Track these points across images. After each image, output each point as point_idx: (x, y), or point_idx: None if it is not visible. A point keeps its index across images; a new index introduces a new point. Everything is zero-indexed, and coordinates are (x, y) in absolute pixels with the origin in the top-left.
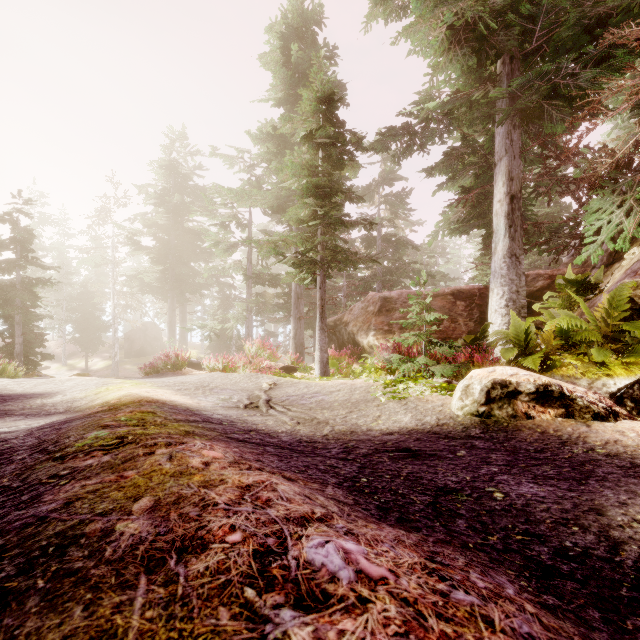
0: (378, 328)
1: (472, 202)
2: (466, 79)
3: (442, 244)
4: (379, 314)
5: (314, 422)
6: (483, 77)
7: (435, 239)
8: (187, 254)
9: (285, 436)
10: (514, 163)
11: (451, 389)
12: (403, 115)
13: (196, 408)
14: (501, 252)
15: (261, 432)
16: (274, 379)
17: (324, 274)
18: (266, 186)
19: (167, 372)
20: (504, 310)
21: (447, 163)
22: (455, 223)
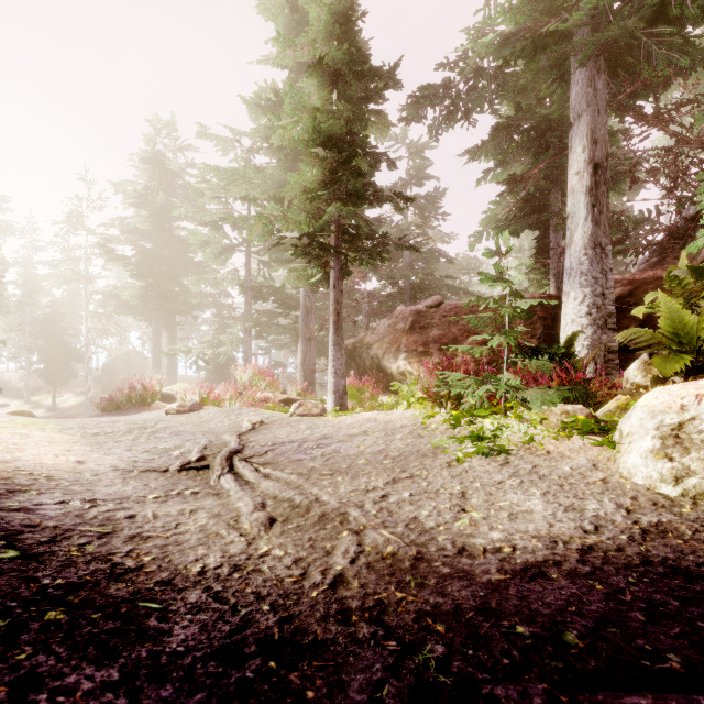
0: (410, 349)
1: (525, 194)
2: (531, 11)
3: (476, 261)
4: (411, 332)
5: (312, 515)
6: (554, 7)
7: (478, 242)
8: (176, 267)
9: (196, 605)
10: (598, 120)
11: (600, 430)
12: (444, 68)
13: (30, 482)
14: (580, 241)
15: (111, 592)
16: (264, 415)
17: (340, 267)
18: (266, 170)
19: (130, 408)
20: (585, 319)
21: (496, 142)
22: (503, 222)
